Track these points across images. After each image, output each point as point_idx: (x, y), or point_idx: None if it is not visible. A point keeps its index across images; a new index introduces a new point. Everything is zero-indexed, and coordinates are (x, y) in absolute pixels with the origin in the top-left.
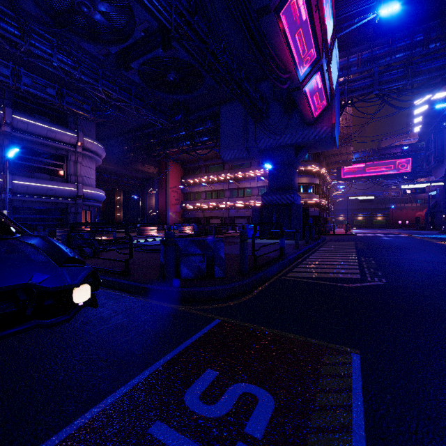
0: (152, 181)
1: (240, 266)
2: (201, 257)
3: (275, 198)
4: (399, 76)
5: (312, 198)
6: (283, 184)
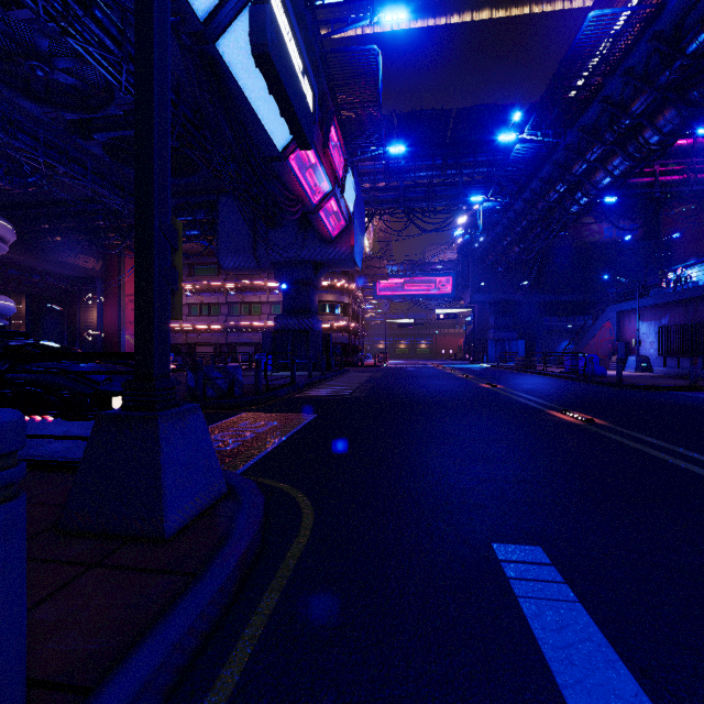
0: (92, 283)
1: (255, 388)
2: (223, 380)
3: (291, 323)
4: (422, 196)
5: (340, 320)
6: (300, 306)
